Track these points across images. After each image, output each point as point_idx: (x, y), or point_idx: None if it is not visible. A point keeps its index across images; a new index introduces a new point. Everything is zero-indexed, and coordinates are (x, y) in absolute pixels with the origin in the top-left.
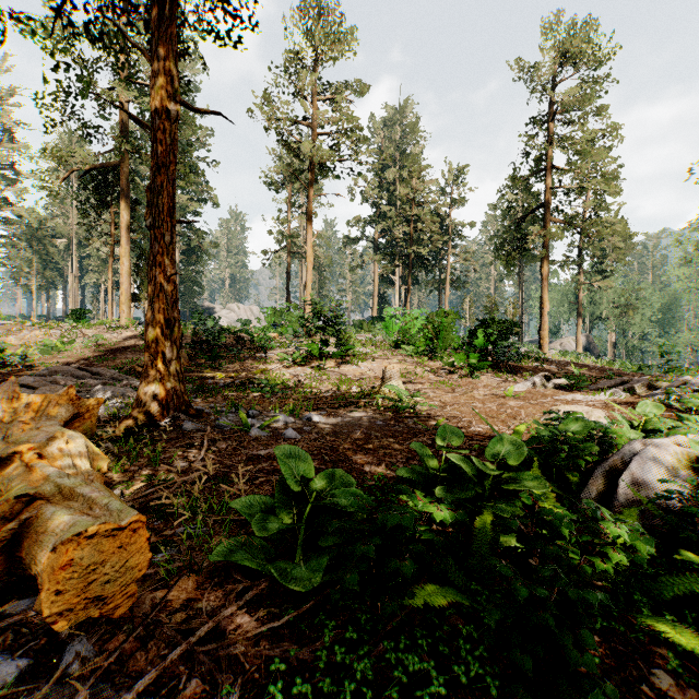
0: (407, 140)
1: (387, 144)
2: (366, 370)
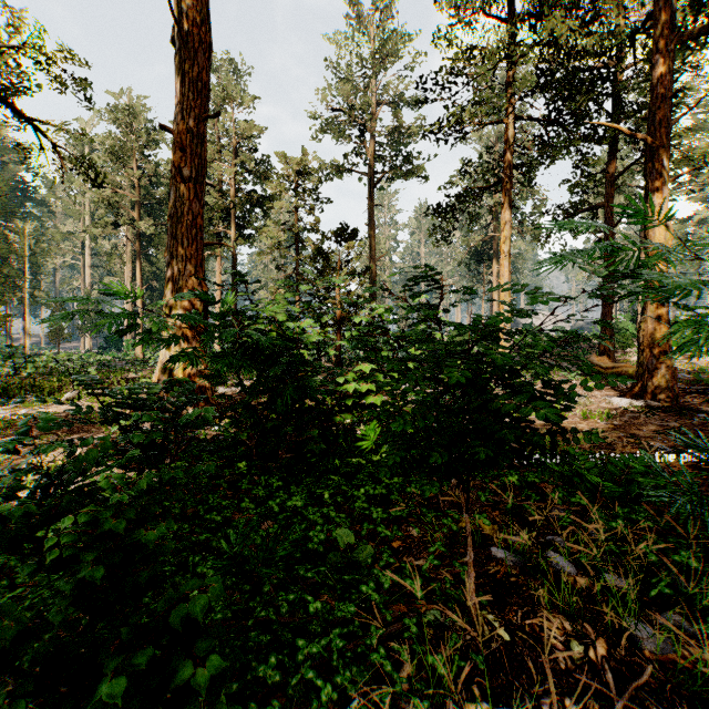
0: None
1: None
2: None
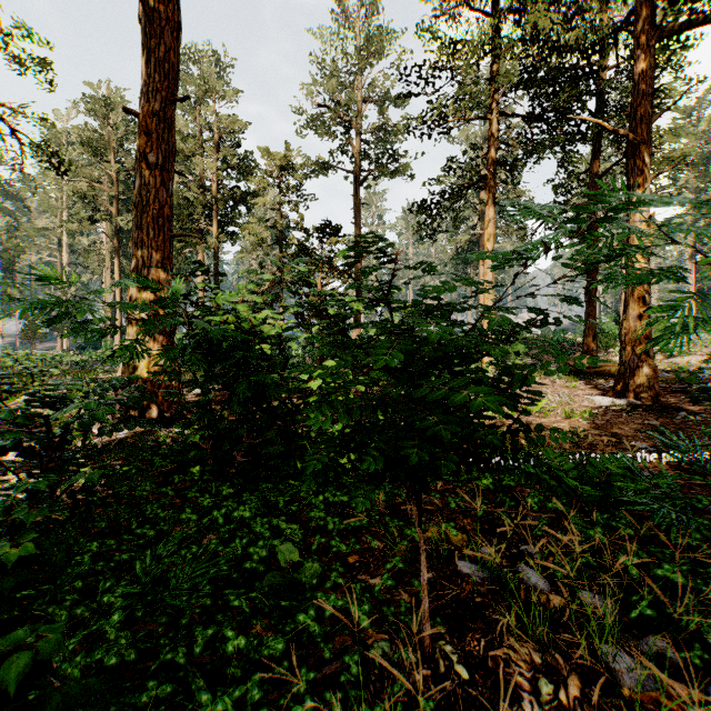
0: None
1: (710, 132)
2: (690, 361)
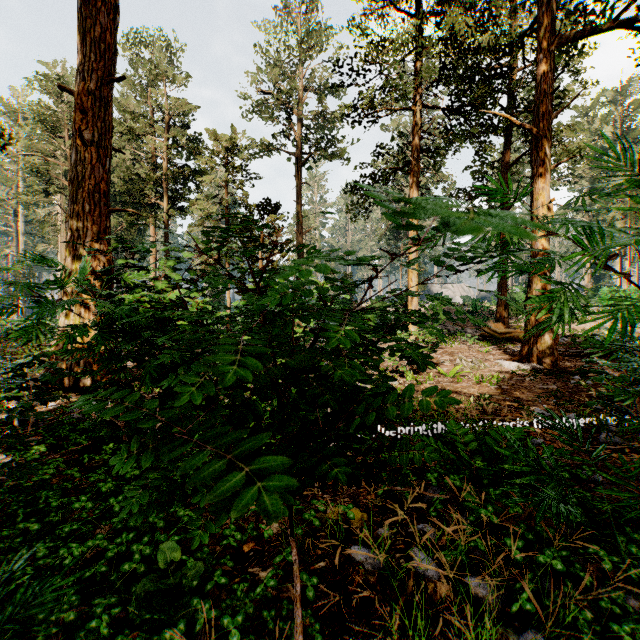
0: (630, 117)
1: (604, 129)
2: (586, 327)
